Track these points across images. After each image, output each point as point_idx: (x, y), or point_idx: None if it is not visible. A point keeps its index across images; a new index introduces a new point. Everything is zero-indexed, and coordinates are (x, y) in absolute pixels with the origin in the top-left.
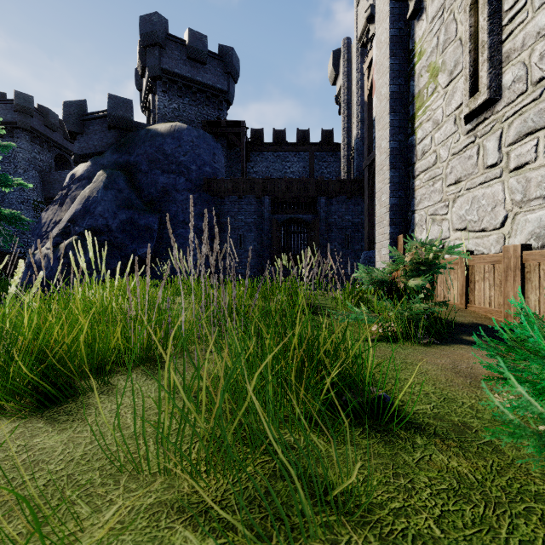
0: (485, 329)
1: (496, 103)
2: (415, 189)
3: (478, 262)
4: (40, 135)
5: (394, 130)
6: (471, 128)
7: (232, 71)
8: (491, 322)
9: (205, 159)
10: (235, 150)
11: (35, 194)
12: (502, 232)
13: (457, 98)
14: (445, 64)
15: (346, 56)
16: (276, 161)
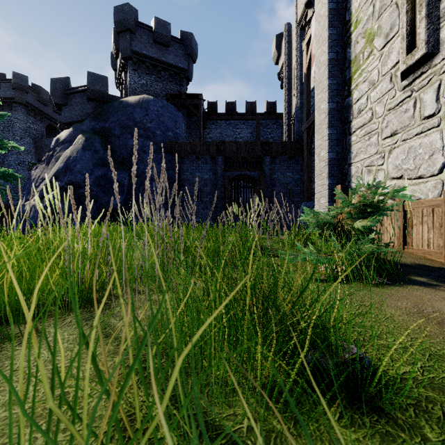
0: (430, 270)
1: (433, 57)
2: (351, 144)
3: (416, 207)
4: (34, 109)
5: (332, 93)
6: (407, 83)
7: (191, 53)
8: (432, 263)
9: (168, 125)
10: (194, 119)
11: (29, 157)
12: (441, 177)
13: (393, 57)
14: (381, 28)
15: (287, 39)
16: (228, 128)
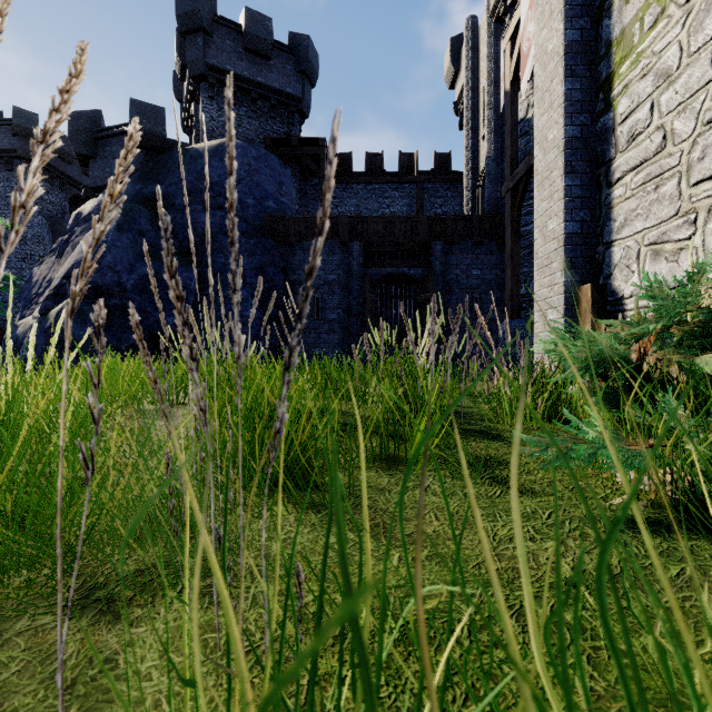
0: None
1: None
2: (612, 204)
3: None
4: (49, 168)
5: (573, 107)
6: None
7: (308, 70)
8: None
9: (267, 190)
10: (312, 182)
11: (41, 248)
12: None
13: None
14: None
15: (470, 43)
16: (370, 197)
